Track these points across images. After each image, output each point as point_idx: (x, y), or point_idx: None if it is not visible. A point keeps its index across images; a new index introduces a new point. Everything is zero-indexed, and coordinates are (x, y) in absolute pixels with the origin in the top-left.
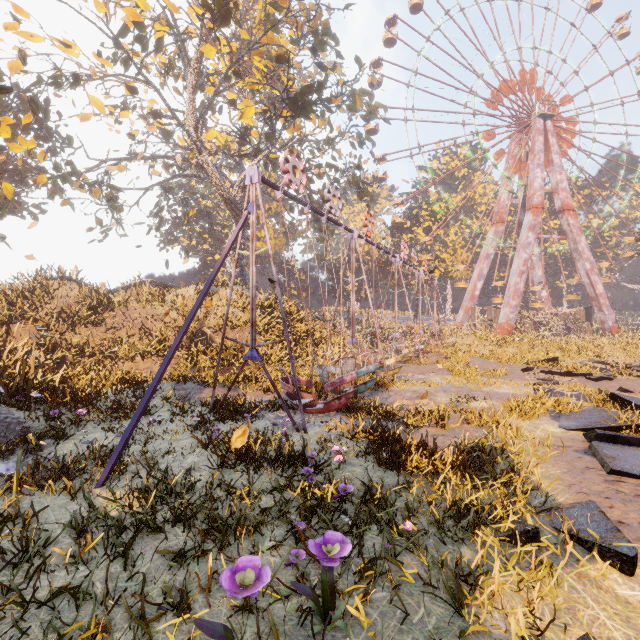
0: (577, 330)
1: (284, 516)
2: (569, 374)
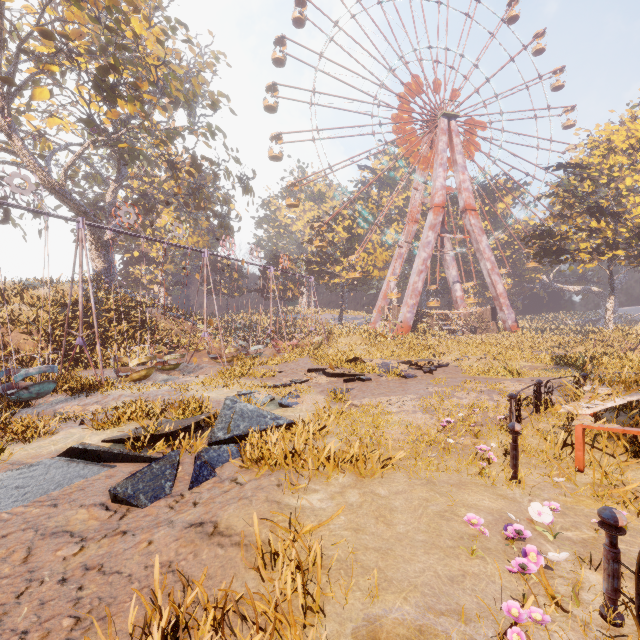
0: (483, 329)
1: None
2: (335, 375)
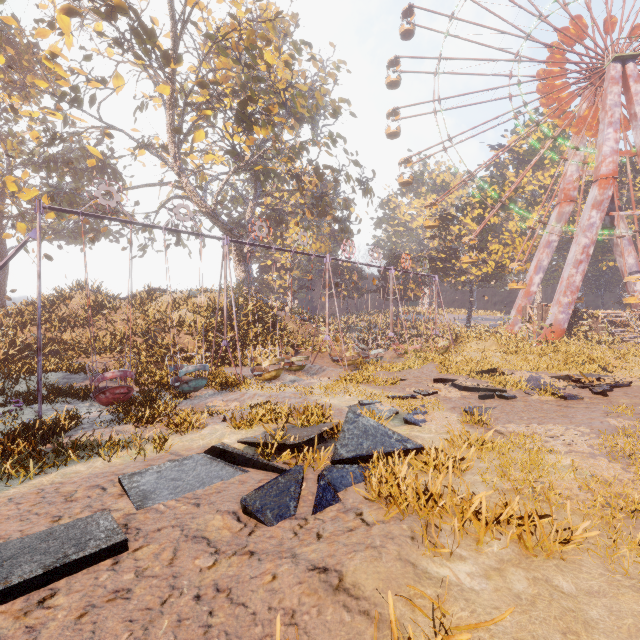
0: None
1: None
2: (468, 388)
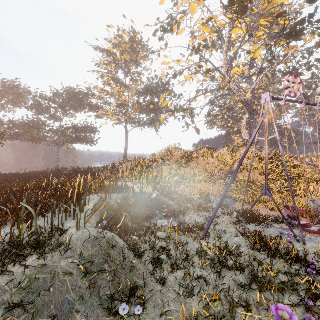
0: None
1: (296, 291)
2: None
